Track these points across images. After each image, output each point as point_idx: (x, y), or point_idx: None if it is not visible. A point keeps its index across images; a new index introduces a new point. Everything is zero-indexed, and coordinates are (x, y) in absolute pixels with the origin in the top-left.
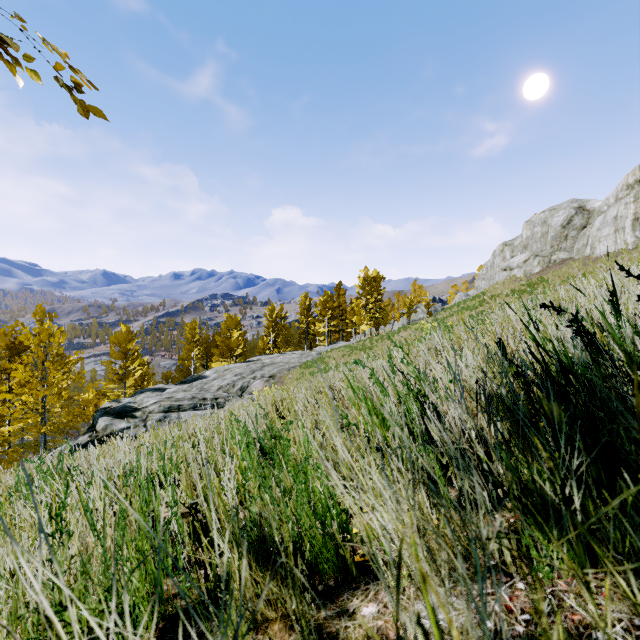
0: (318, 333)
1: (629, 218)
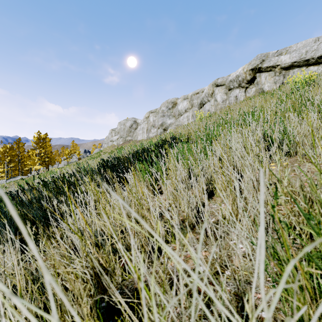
0: None
1: (146, 129)
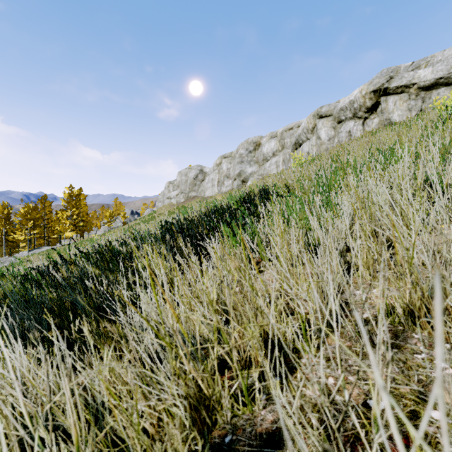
0: (19, 240)
1: (216, 180)
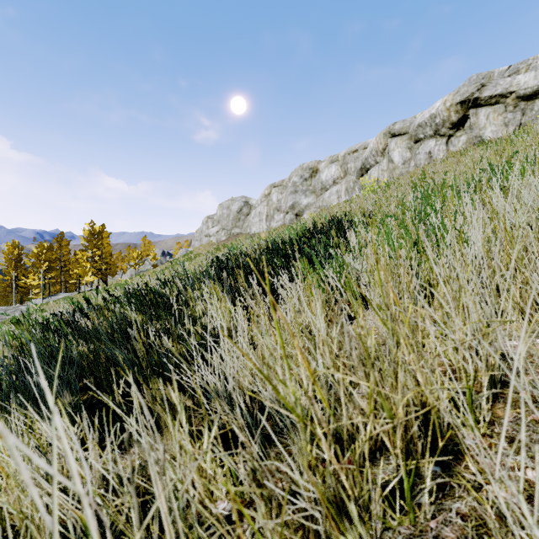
0: (32, 285)
1: (265, 214)
